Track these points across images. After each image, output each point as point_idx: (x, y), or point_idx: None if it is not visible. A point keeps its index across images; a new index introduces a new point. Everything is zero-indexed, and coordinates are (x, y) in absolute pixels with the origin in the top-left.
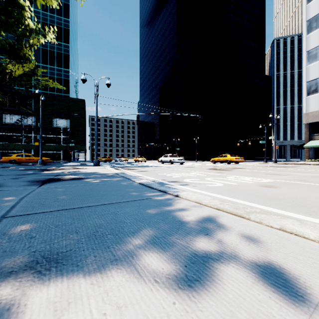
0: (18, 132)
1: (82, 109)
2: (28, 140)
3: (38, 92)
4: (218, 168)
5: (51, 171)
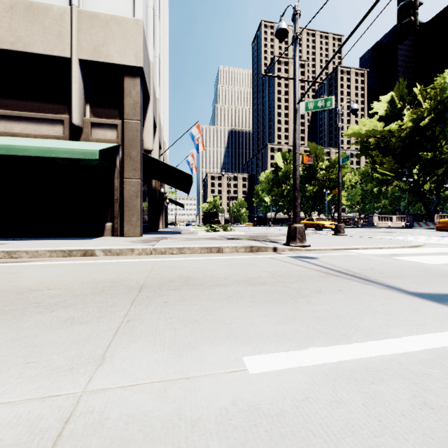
0: None
1: None
2: None
3: None
4: None
5: None
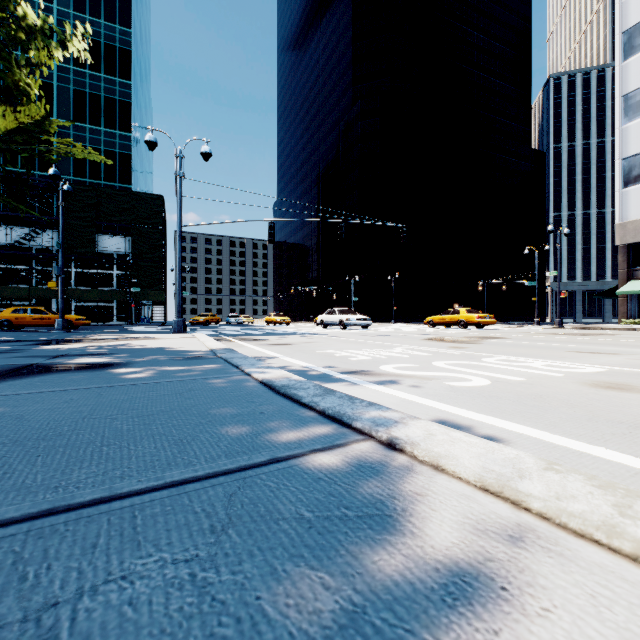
0: (23, 263)
1: (158, 216)
2: (44, 279)
3: (54, 173)
4: (446, 337)
5: (58, 345)
